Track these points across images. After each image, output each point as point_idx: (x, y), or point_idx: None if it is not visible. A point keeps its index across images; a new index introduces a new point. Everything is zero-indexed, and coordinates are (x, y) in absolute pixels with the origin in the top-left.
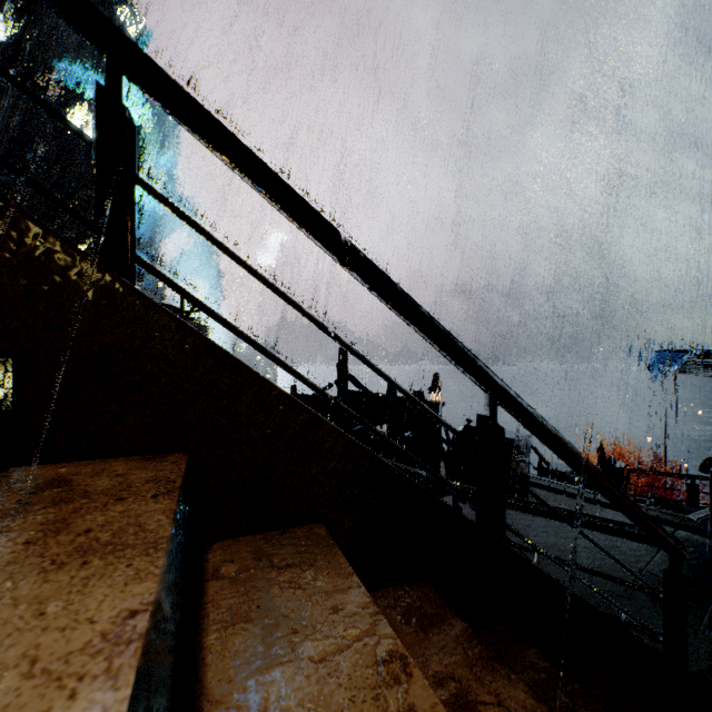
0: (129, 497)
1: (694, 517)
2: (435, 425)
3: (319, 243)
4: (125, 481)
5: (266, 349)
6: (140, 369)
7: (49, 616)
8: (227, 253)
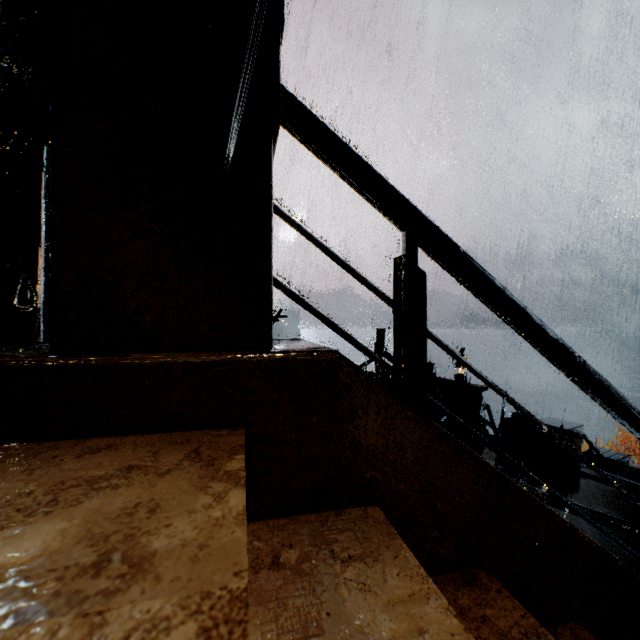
0: None
1: None
2: (479, 409)
3: (552, 358)
4: (504, 632)
5: (497, 448)
6: (451, 500)
7: None
8: (469, 368)
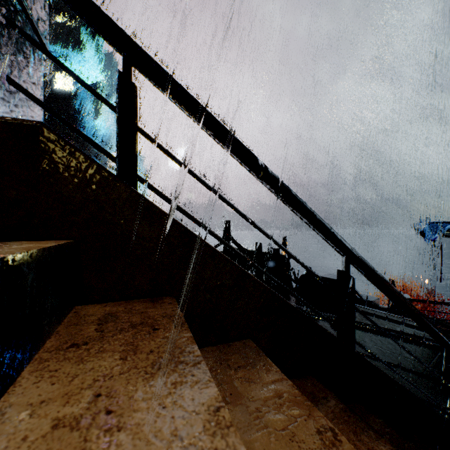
0: (160, 328)
1: None
2: (287, 270)
3: (245, 164)
4: (149, 316)
5: (211, 230)
6: (146, 246)
7: (169, 409)
8: (188, 171)
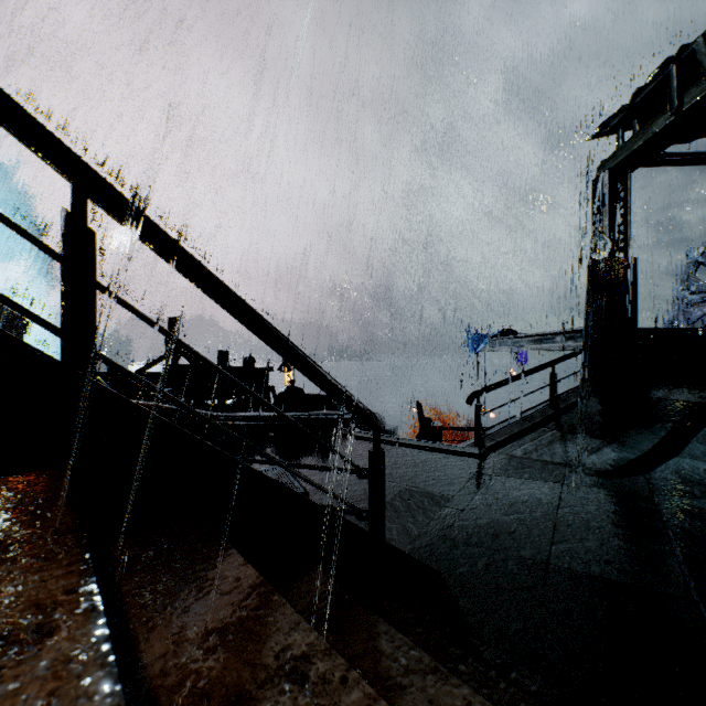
0: None
1: (464, 445)
2: (262, 390)
3: None
4: None
5: None
6: None
7: None
8: None
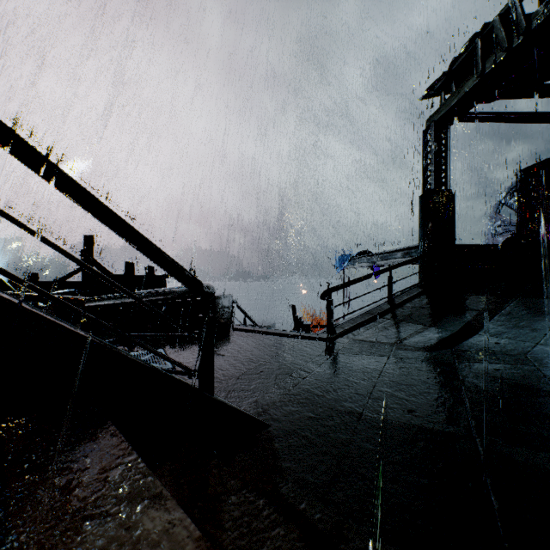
0: None
1: (319, 332)
2: None
3: None
4: None
5: None
6: None
7: None
8: None
